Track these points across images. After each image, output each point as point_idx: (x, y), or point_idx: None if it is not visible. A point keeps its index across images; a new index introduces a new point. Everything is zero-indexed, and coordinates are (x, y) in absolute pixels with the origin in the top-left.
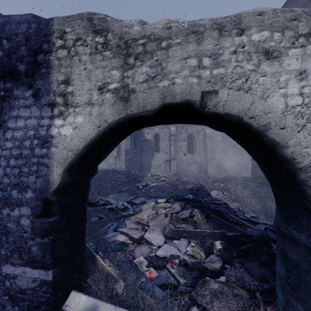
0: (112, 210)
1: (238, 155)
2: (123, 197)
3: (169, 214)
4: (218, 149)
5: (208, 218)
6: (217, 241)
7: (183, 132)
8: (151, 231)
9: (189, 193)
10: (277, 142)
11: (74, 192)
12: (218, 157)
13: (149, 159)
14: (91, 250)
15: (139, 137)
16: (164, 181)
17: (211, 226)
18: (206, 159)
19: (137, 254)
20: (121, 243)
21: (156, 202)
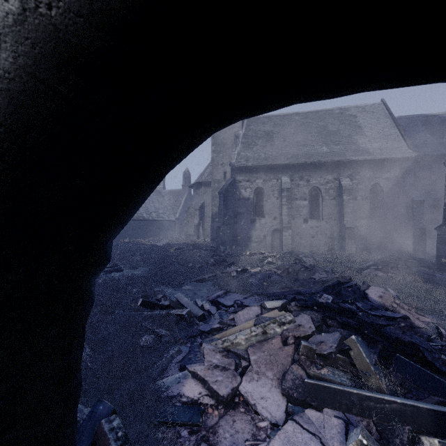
0: (181, 319)
1: (400, 222)
2: (204, 290)
3: (291, 338)
4: (363, 211)
5: (382, 358)
6: (431, 438)
7: (303, 185)
8: (255, 376)
9: (324, 291)
10: None
11: (2, 330)
12: (363, 225)
13: (248, 227)
14: (110, 445)
15: (232, 194)
16: (271, 263)
17: (396, 382)
18: (343, 228)
19: (224, 443)
20: (192, 402)
21: (262, 308)
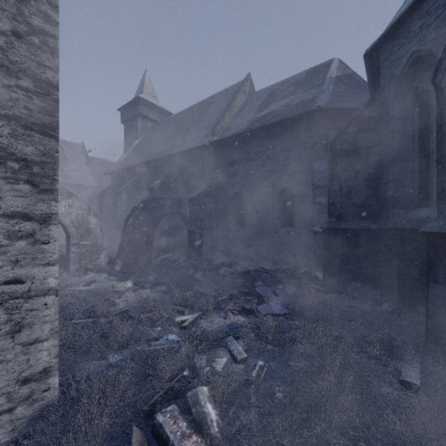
0: None
1: None
2: None
3: None
4: None
5: None
6: None
7: None
8: None
9: None
10: (59, 220)
11: None
12: None
13: None
14: None
15: None
16: None
17: None
18: None
19: None
20: None
21: None
